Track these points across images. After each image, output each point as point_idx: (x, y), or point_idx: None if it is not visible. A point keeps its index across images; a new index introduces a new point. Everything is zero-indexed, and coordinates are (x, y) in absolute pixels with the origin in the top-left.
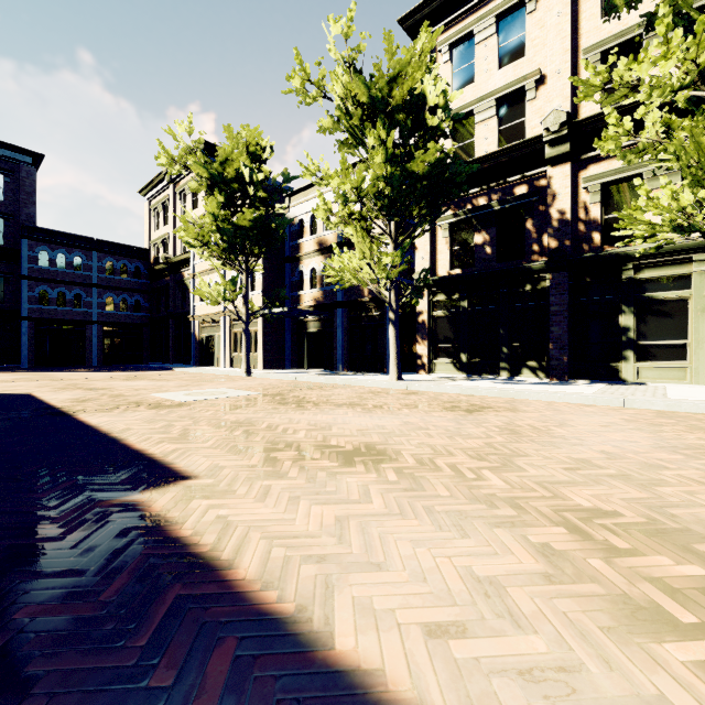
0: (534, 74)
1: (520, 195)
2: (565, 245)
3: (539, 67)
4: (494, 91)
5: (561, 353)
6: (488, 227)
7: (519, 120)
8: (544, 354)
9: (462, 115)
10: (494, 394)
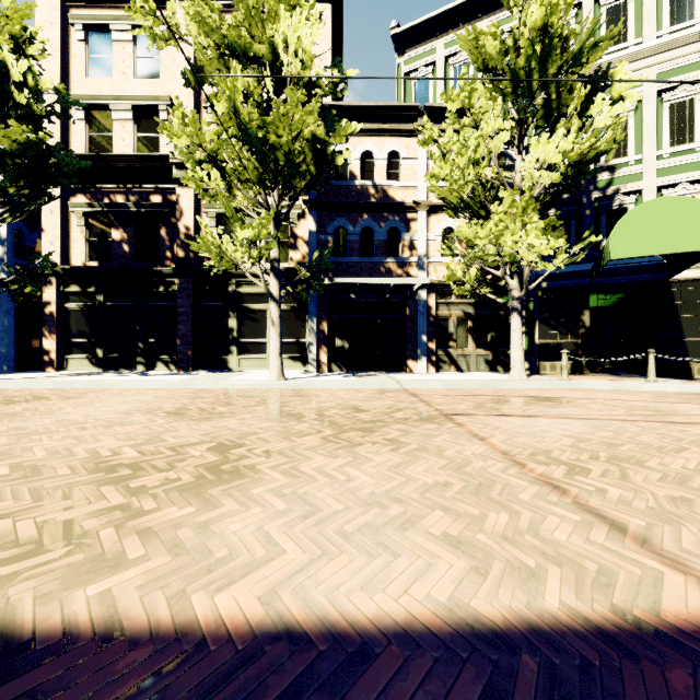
0: (166, 99)
1: (154, 203)
2: (190, 256)
3: (169, 95)
4: (130, 97)
5: (187, 348)
6: (126, 226)
7: (155, 134)
8: (176, 349)
9: (84, 105)
10: (88, 386)
